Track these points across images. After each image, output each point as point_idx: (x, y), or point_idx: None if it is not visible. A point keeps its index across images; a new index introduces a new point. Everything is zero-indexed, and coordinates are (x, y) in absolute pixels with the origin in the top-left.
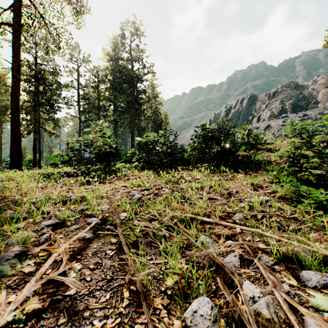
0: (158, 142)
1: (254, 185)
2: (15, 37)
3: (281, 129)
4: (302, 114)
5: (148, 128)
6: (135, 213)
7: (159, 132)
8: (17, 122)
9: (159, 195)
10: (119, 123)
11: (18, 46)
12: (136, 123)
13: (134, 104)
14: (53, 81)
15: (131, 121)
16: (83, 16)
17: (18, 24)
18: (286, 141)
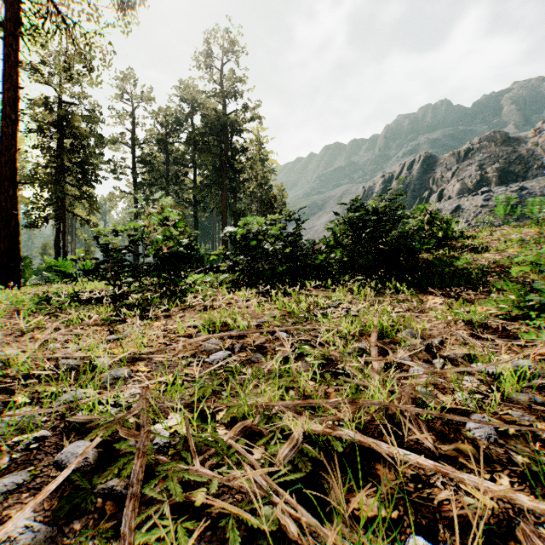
0: (268, 235)
1: (475, 324)
2: (9, 45)
3: (481, 213)
4: (516, 187)
5: (252, 213)
6: (204, 416)
7: (270, 217)
8: (12, 199)
9: (267, 350)
10: (202, 203)
11: (13, 62)
12: (231, 203)
13: (227, 172)
14: (88, 131)
15: (223, 200)
16: (134, 11)
17: (14, 22)
18: (498, 232)
